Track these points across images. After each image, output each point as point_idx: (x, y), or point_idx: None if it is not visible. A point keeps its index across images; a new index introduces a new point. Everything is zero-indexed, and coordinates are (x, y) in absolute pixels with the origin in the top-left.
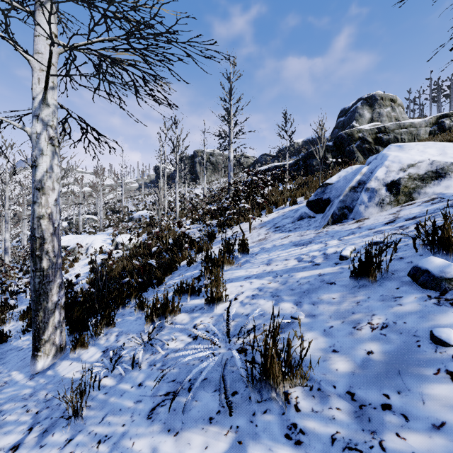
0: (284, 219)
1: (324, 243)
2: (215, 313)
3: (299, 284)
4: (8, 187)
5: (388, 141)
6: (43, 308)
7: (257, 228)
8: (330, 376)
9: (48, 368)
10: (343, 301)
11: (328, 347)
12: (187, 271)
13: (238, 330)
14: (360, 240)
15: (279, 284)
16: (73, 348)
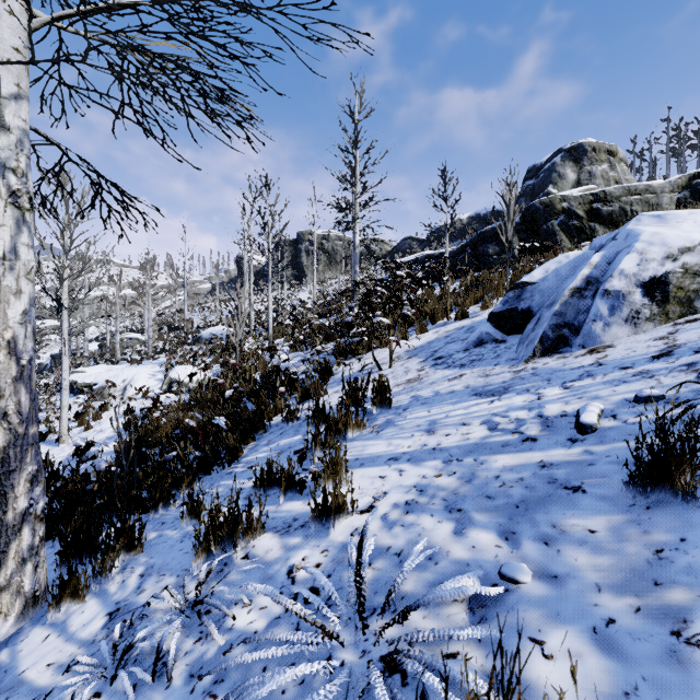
0: (449, 343)
1: (535, 394)
2: (332, 542)
3: (503, 485)
4: None
5: (610, 215)
6: None
7: (404, 359)
8: None
9: (5, 642)
10: (619, 544)
11: (620, 696)
12: (283, 436)
13: (382, 595)
14: (610, 390)
15: (460, 481)
16: (56, 602)
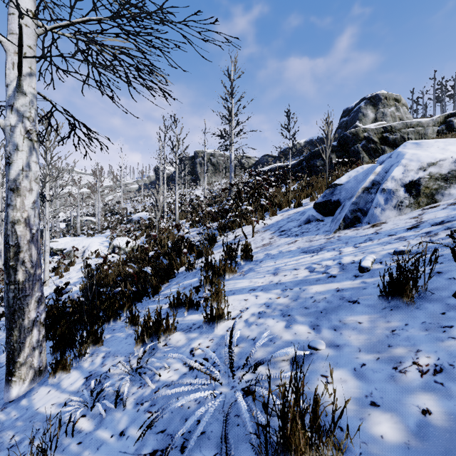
0: (289, 222)
1: (338, 251)
2: (216, 335)
3: (314, 301)
4: (3, 188)
5: (394, 140)
6: (18, 326)
7: (261, 232)
8: (374, 448)
9: (24, 395)
10: (373, 328)
11: (363, 397)
12: (186, 279)
13: (244, 359)
14: (380, 248)
15: (290, 300)
16: (53, 372)
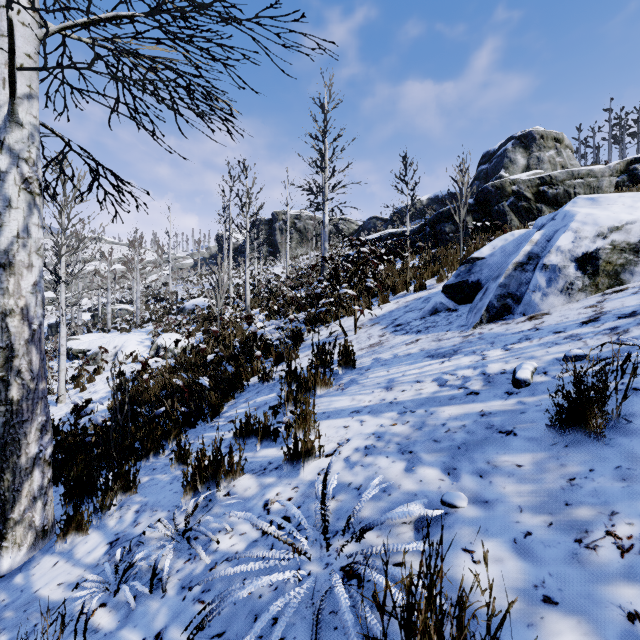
0: (407, 312)
1: (480, 355)
2: (302, 480)
3: (448, 431)
4: None
5: (555, 197)
6: (11, 466)
7: (367, 327)
8: None
9: (19, 568)
10: (540, 475)
11: (531, 588)
12: (259, 394)
13: (344, 520)
14: (543, 351)
15: (412, 429)
16: (63, 534)
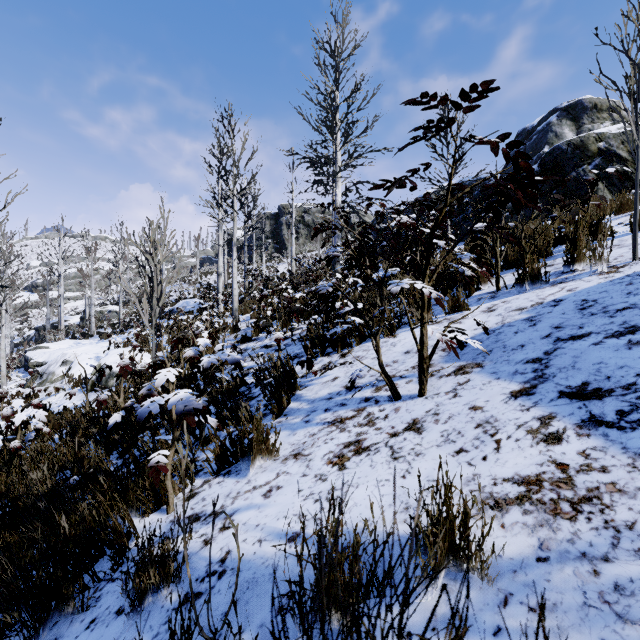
0: (564, 339)
1: None
2: None
3: None
4: None
5: None
6: None
7: (449, 374)
8: None
9: None
10: None
11: None
12: None
13: None
14: None
15: None
16: None
